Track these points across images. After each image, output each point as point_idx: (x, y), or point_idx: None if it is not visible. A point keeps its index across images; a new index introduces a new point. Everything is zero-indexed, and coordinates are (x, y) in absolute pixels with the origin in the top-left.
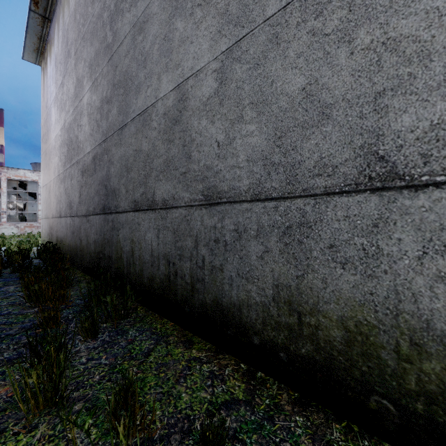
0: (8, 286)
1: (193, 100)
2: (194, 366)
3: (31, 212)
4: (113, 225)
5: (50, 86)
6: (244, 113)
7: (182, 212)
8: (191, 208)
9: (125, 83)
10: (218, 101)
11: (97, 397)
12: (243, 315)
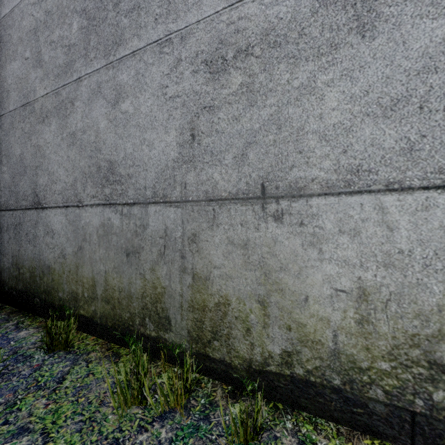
0: None
1: None
2: None
3: None
4: None
5: None
6: (3, 160)
7: None
8: None
9: None
10: None
11: None
12: (2, 276)
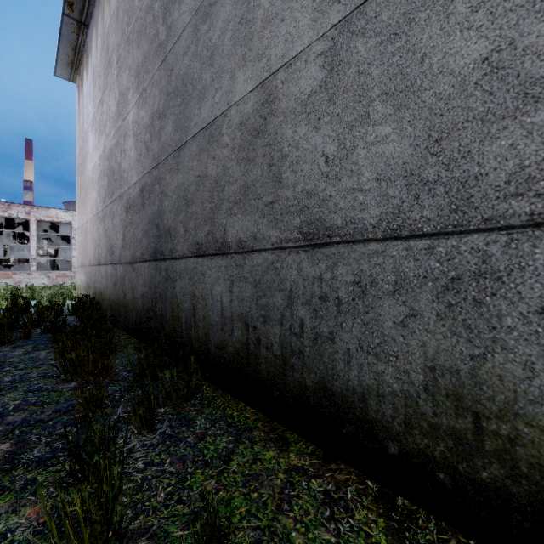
0: (38, 351)
1: (285, 100)
2: (297, 481)
3: (63, 260)
4: (168, 275)
5: (87, 106)
6: (372, 110)
7: (267, 257)
8: (281, 252)
9: (184, 89)
10: (326, 97)
11: (165, 531)
12: (369, 408)
